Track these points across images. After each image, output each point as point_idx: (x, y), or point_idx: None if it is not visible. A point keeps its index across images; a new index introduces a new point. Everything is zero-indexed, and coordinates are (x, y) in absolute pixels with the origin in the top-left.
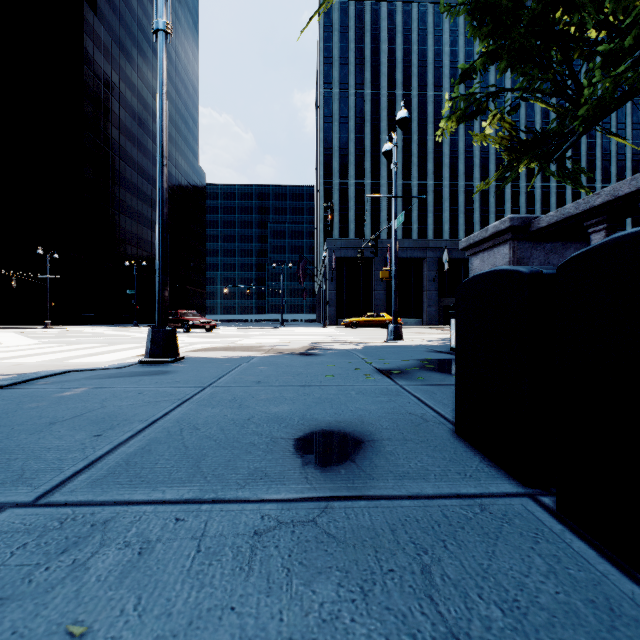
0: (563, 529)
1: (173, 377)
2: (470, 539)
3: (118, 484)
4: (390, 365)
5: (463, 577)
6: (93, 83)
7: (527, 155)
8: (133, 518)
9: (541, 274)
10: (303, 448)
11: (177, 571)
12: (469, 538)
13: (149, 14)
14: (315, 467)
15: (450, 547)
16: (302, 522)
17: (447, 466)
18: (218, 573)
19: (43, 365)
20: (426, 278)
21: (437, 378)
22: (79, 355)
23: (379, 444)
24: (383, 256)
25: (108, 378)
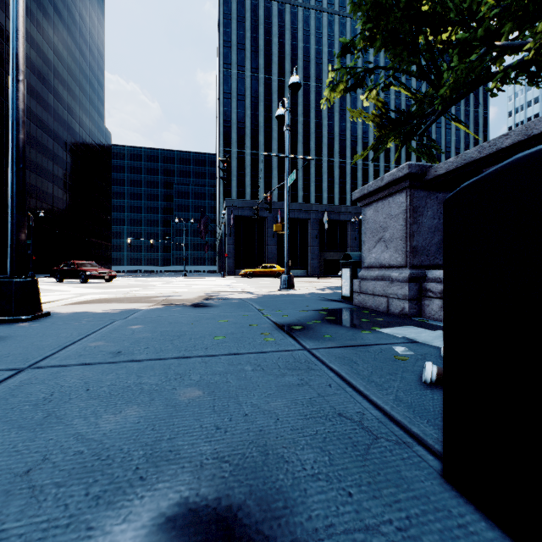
0: None
1: None
2: None
3: None
4: (289, 318)
5: None
6: None
7: (394, 132)
8: None
9: None
10: None
11: None
12: None
13: None
14: None
15: None
16: None
17: None
18: None
19: None
20: (310, 236)
21: (346, 335)
22: None
23: None
24: (275, 216)
25: None
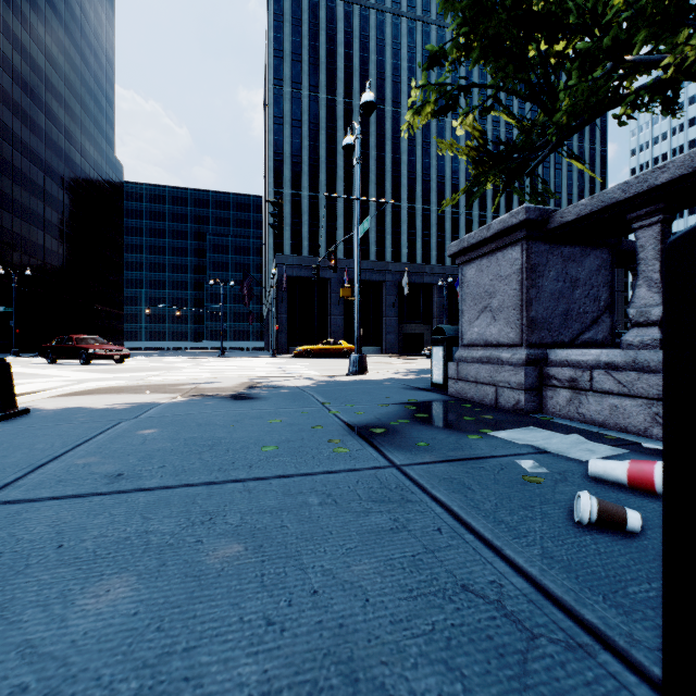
0: None
1: None
2: None
3: None
4: (365, 416)
5: None
6: None
7: (495, 170)
8: None
9: None
10: None
11: None
12: None
13: None
14: None
15: None
16: None
17: None
18: None
19: None
20: (385, 303)
21: (447, 442)
22: None
23: None
24: (340, 277)
25: None
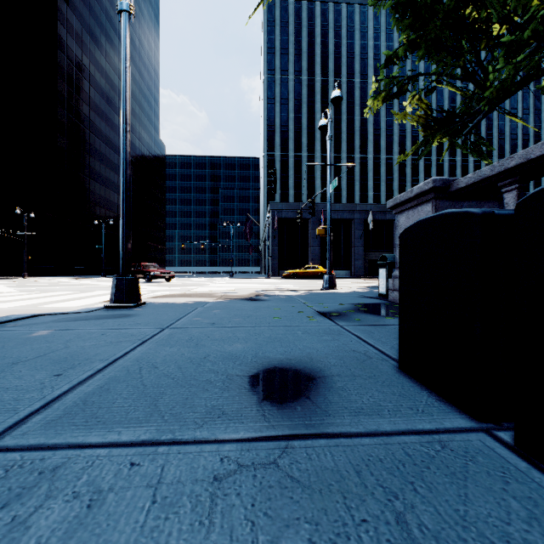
0: (528, 467)
1: (135, 320)
2: (438, 480)
3: (73, 425)
4: (329, 308)
5: (442, 527)
6: (66, 65)
7: (440, 131)
8: (85, 463)
9: (493, 214)
10: (258, 385)
11: (129, 528)
12: (437, 479)
13: (116, 6)
14: (271, 404)
15: (420, 490)
16: (263, 464)
17: (398, 401)
18: (175, 529)
19: (16, 310)
20: (354, 236)
21: (372, 319)
22: (51, 301)
23: (330, 380)
24: (318, 217)
25: (74, 321)
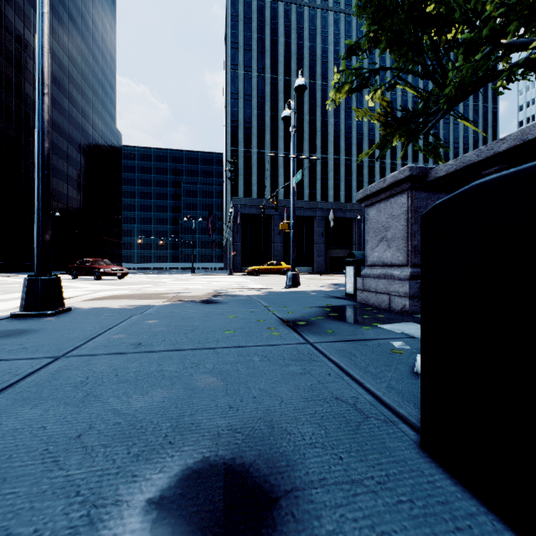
0: None
1: (25, 340)
2: None
3: None
4: (294, 314)
5: None
6: (3, 37)
7: (400, 131)
8: None
9: None
10: None
11: None
12: None
13: None
14: None
15: None
16: None
17: None
18: None
19: None
20: (316, 233)
21: (347, 330)
22: None
23: (307, 505)
24: (281, 214)
25: None
